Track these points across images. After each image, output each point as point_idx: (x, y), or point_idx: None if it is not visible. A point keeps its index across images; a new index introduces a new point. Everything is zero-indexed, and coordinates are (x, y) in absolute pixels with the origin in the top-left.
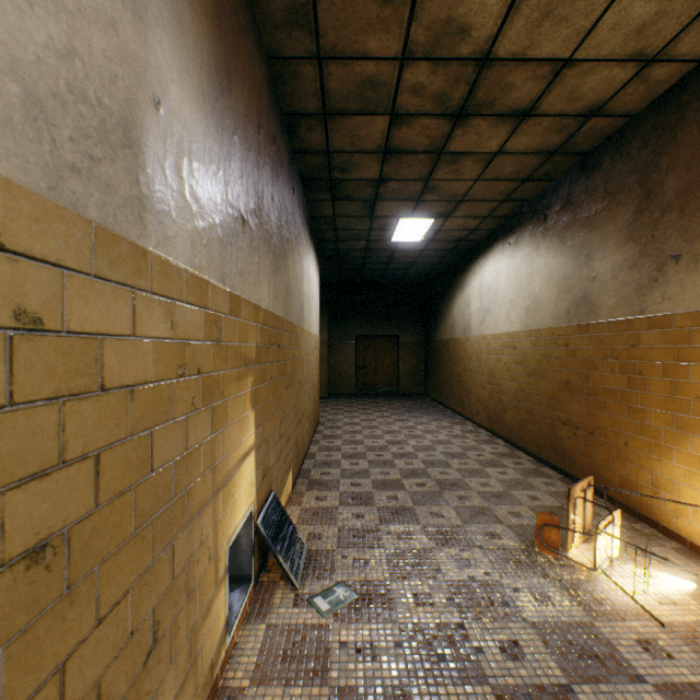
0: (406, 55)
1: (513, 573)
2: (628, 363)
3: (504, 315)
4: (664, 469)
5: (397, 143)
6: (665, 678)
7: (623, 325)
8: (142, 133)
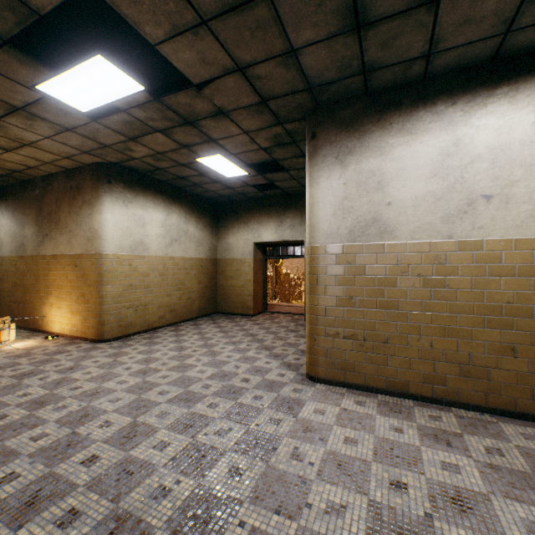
0: None
1: None
2: (36, 273)
3: None
4: (45, 310)
5: None
6: (9, 355)
7: (35, 257)
8: None
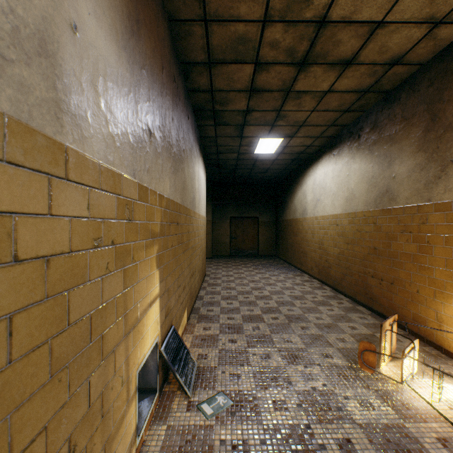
0: (266, 18)
1: (343, 385)
2: (419, 235)
3: (330, 203)
4: (446, 309)
5: (259, 84)
6: None
7: (416, 209)
8: (59, 49)
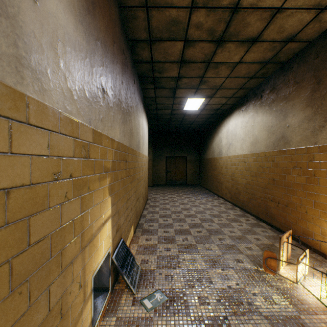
0: (193, 5)
1: (251, 284)
2: (307, 170)
3: (239, 146)
4: None
5: (187, 57)
6: None
7: (305, 150)
8: (19, 12)
